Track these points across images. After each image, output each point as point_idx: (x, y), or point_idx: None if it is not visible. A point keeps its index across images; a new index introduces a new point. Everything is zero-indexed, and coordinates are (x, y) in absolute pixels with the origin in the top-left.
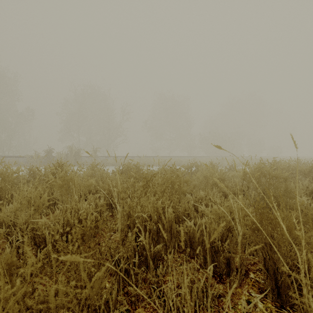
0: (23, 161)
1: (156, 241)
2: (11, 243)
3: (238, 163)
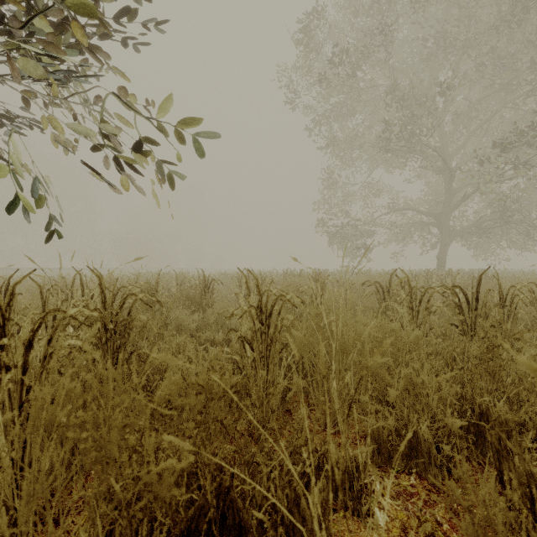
0: None
1: None
2: None
3: None
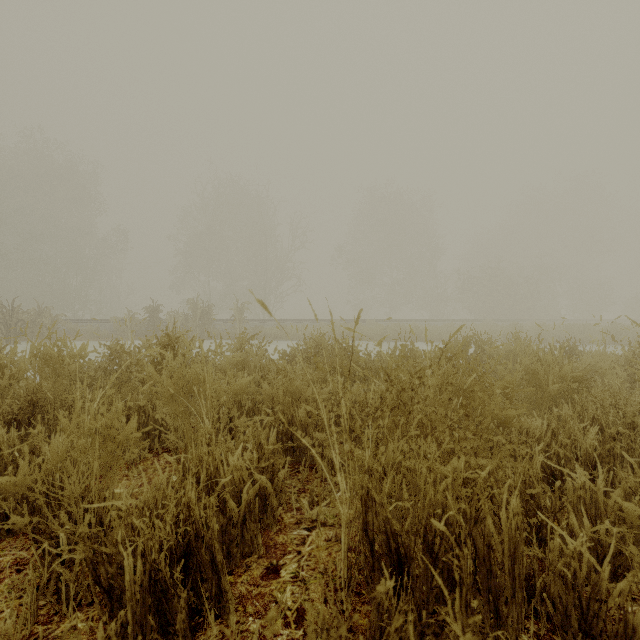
0: (108, 329)
1: (472, 608)
2: (45, 553)
3: (557, 336)
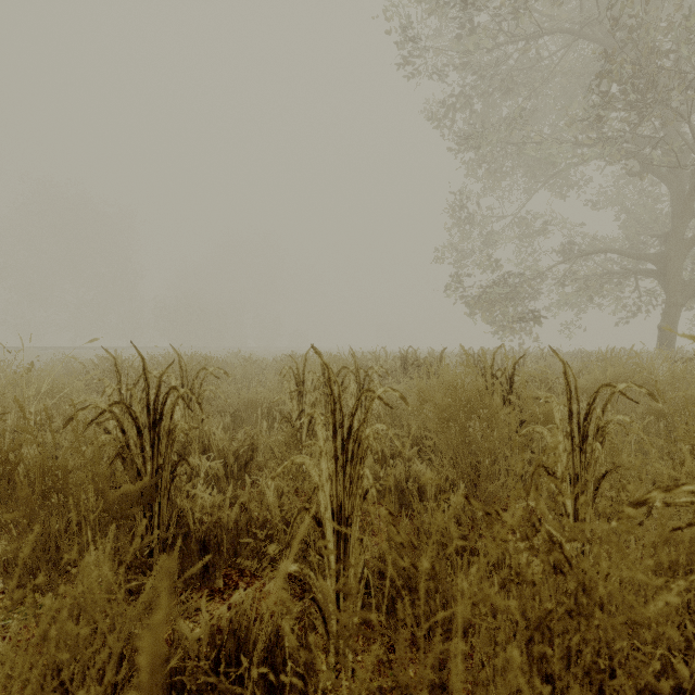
0: None
1: None
2: None
3: None
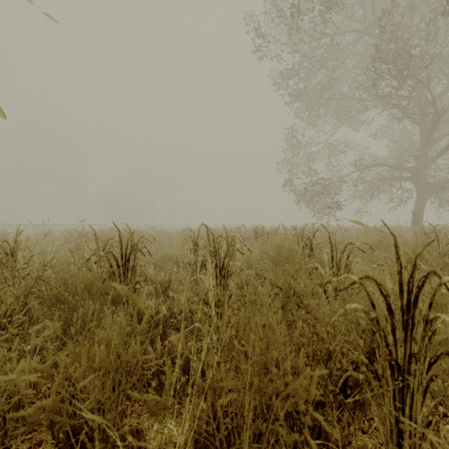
0: None
1: None
2: None
3: None
